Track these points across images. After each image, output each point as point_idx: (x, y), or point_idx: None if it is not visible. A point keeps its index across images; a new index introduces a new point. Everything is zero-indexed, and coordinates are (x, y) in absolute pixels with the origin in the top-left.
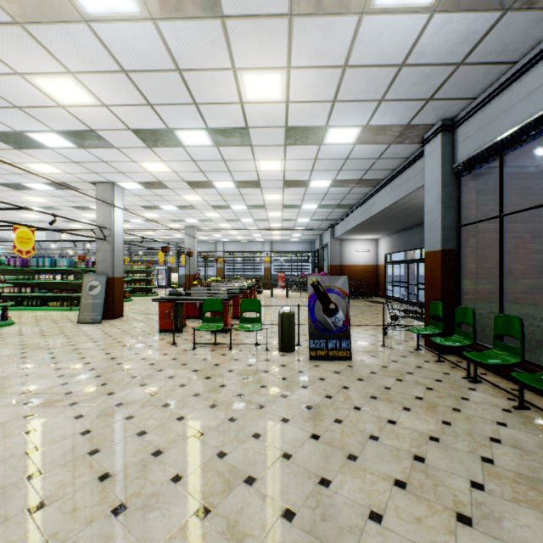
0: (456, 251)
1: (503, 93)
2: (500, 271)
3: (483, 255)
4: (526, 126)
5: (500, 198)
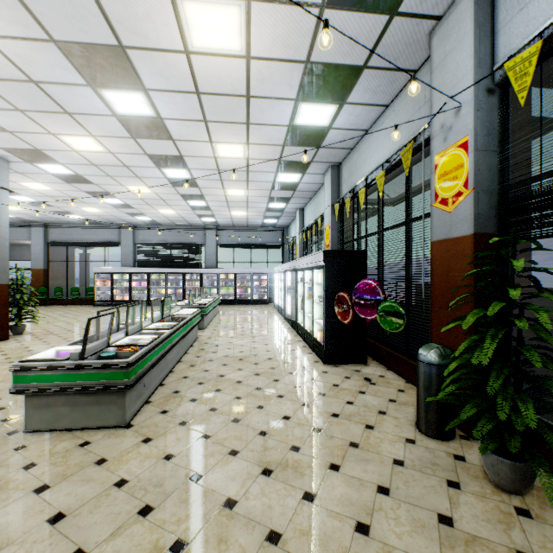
0: (48, 269)
1: (70, 229)
2: (68, 276)
3: (52, 271)
4: (78, 242)
5: (68, 256)
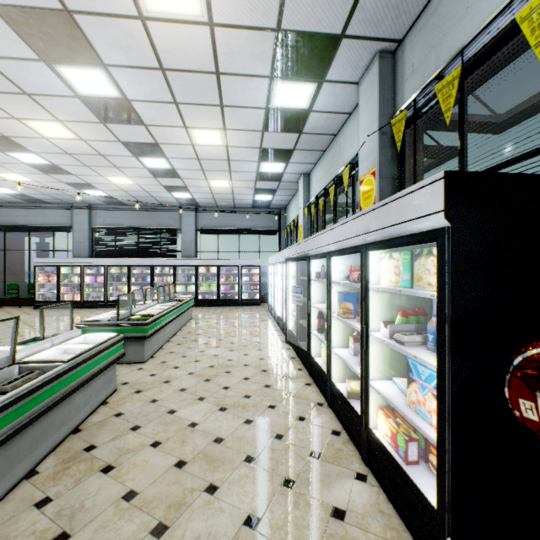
0: None
1: (8, 209)
2: (5, 270)
3: None
4: (18, 226)
5: (5, 244)
